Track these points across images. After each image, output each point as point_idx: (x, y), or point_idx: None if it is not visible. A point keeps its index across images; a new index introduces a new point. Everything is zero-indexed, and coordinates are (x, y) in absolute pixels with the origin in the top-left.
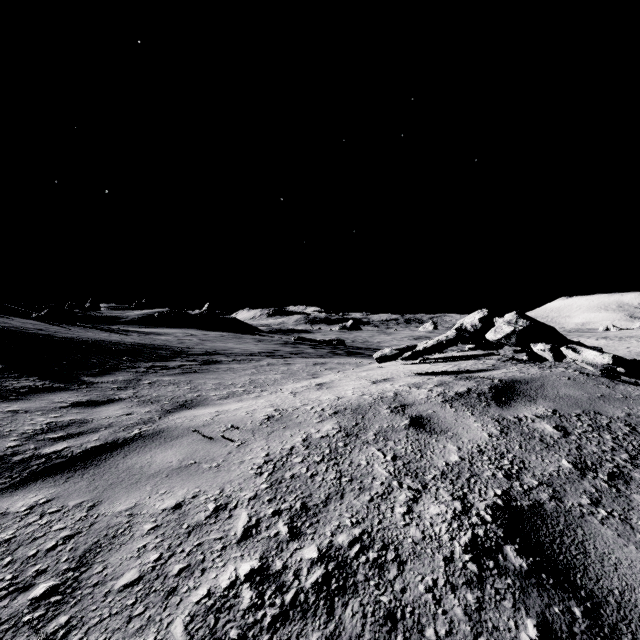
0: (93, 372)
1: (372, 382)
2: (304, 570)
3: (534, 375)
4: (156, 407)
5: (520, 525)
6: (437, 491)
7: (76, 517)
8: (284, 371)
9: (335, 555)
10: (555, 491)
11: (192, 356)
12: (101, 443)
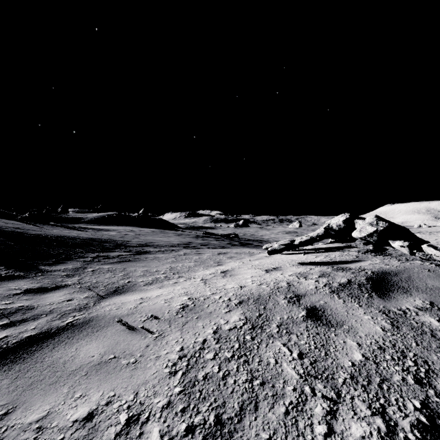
0: (50, 262)
1: (265, 271)
2: None
3: (399, 267)
4: (93, 293)
5: None
6: (353, 401)
7: None
8: (196, 260)
9: None
10: None
11: (128, 247)
12: (36, 333)
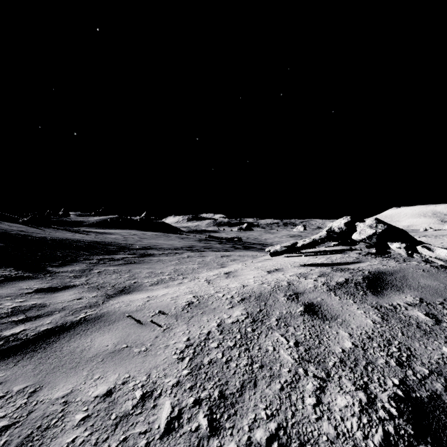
0: (57, 263)
1: (267, 272)
2: None
3: (395, 268)
4: (101, 292)
5: (426, 420)
6: (340, 380)
7: (17, 404)
8: (200, 262)
9: None
10: (446, 381)
11: (132, 250)
12: (52, 326)
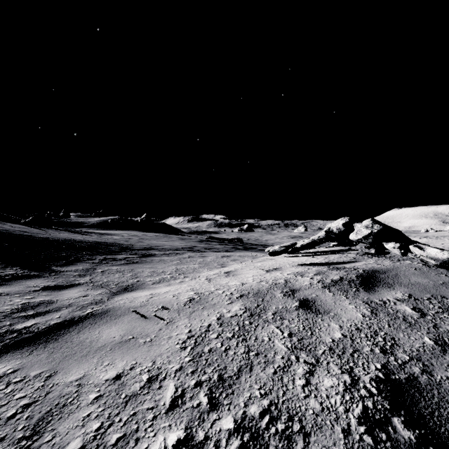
0: (61, 263)
1: (266, 271)
2: (223, 441)
3: (388, 266)
4: (106, 290)
5: (402, 397)
6: (328, 365)
7: (35, 386)
8: (200, 262)
9: (249, 426)
10: (424, 365)
11: (134, 251)
12: (61, 320)
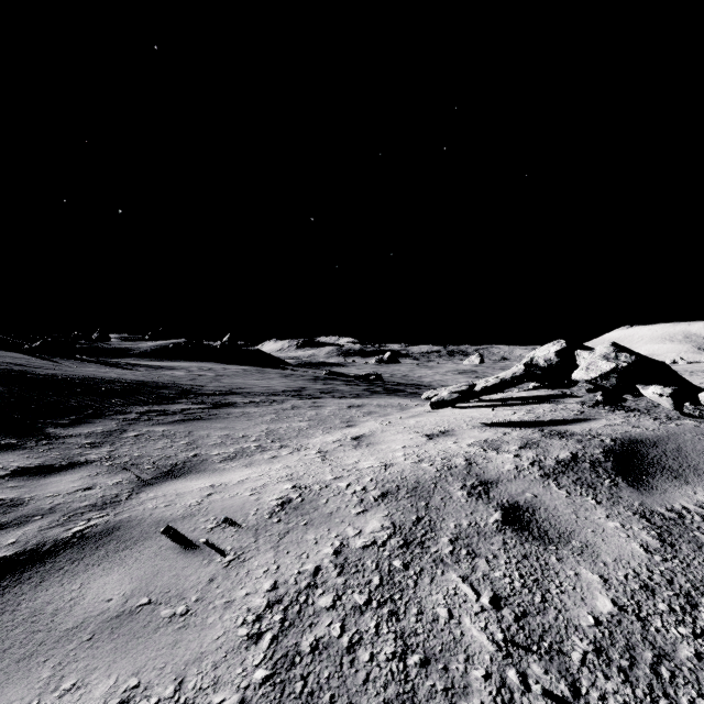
0: (66, 420)
1: (427, 437)
2: None
3: (658, 432)
4: (131, 475)
5: None
6: None
7: None
8: (312, 417)
9: None
10: None
11: (201, 397)
12: (15, 551)
